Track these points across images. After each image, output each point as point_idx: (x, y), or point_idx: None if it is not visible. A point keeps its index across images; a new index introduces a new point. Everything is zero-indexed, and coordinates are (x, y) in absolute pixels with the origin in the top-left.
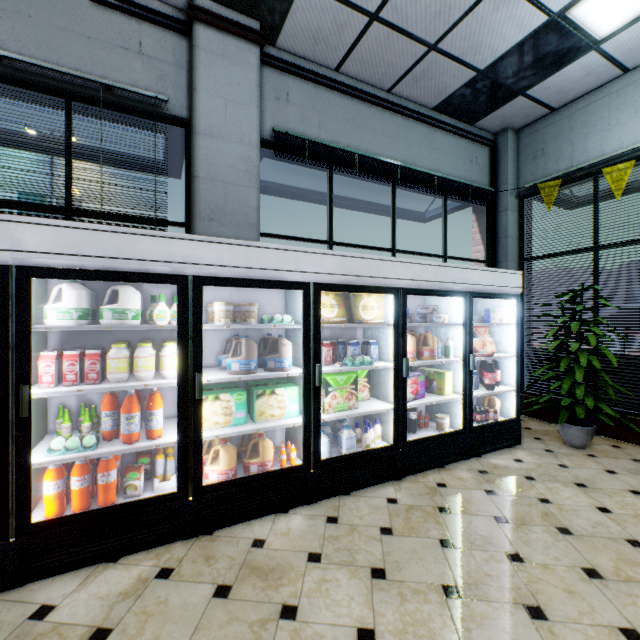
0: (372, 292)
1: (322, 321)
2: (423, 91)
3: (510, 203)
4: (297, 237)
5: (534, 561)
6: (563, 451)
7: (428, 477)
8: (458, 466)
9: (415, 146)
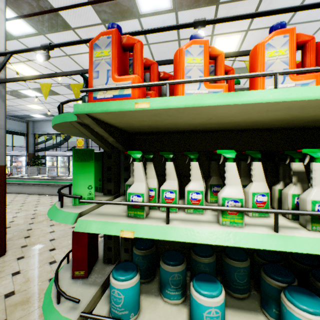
0: None
1: None
2: None
3: (31, 136)
4: None
5: None
6: None
7: None
8: None
9: None
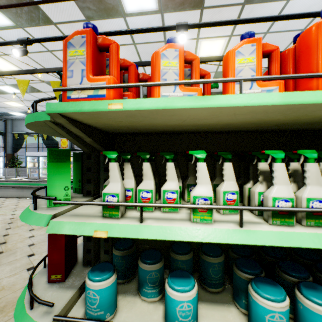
0: None
1: None
2: None
3: (10, 135)
4: None
5: None
6: None
7: None
8: None
9: None
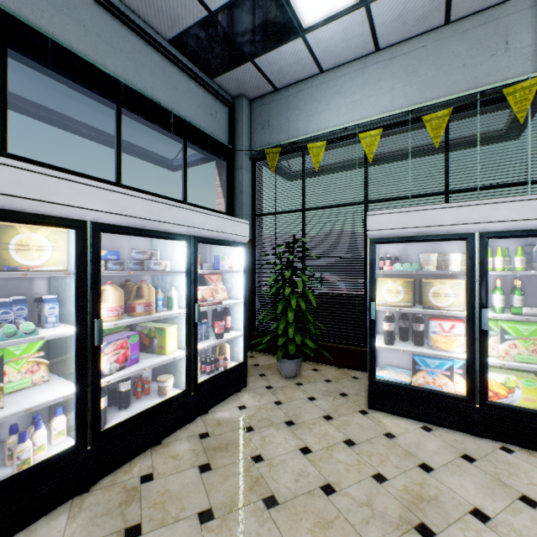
0: (28, 222)
1: None
2: (154, 10)
3: (245, 163)
4: None
5: None
6: (280, 384)
7: (133, 469)
8: (179, 435)
9: (147, 72)
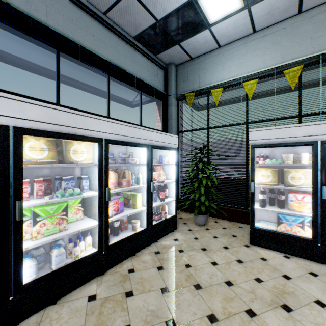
0: (79, 140)
1: (29, 162)
2: (127, 22)
3: (173, 102)
4: (24, 95)
5: (182, 322)
6: (196, 229)
7: (124, 266)
8: (144, 252)
9: (123, 56)
